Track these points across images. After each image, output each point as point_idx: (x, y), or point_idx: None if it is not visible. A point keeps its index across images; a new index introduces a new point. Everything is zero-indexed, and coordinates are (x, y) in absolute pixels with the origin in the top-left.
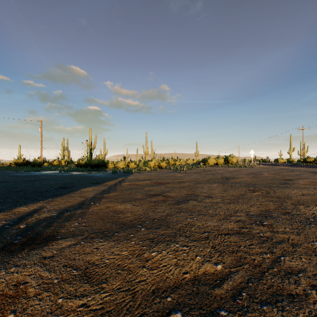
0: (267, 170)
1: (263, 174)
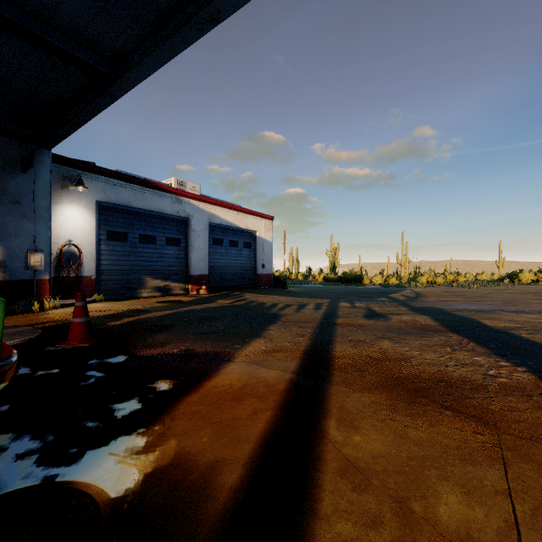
0: None
1: None
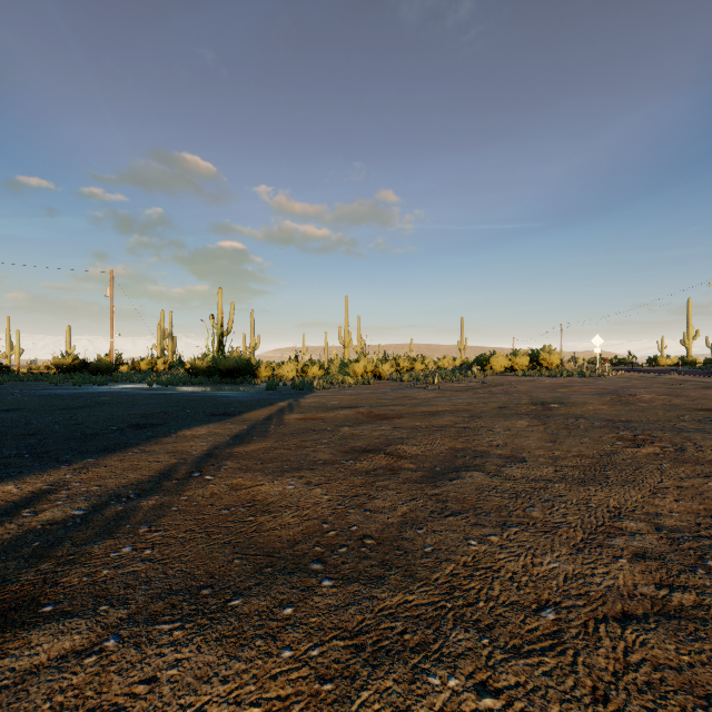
0: (642, 383)
1: (638, 395)
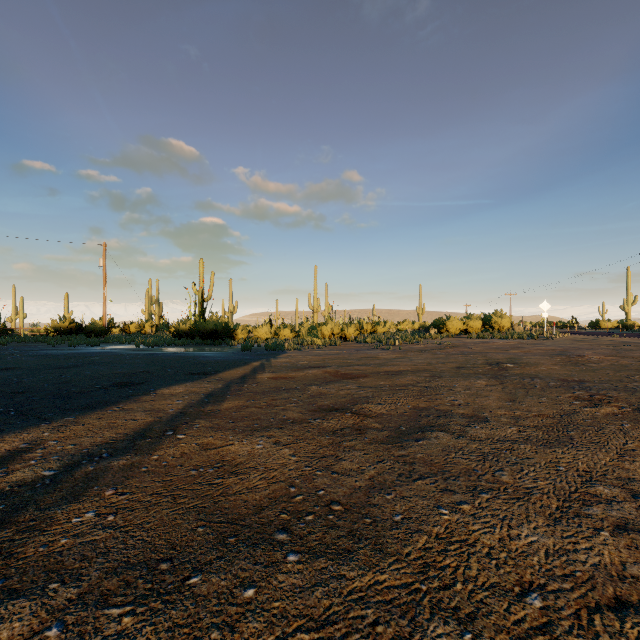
0: (588, 345)
1: (586, 355)
